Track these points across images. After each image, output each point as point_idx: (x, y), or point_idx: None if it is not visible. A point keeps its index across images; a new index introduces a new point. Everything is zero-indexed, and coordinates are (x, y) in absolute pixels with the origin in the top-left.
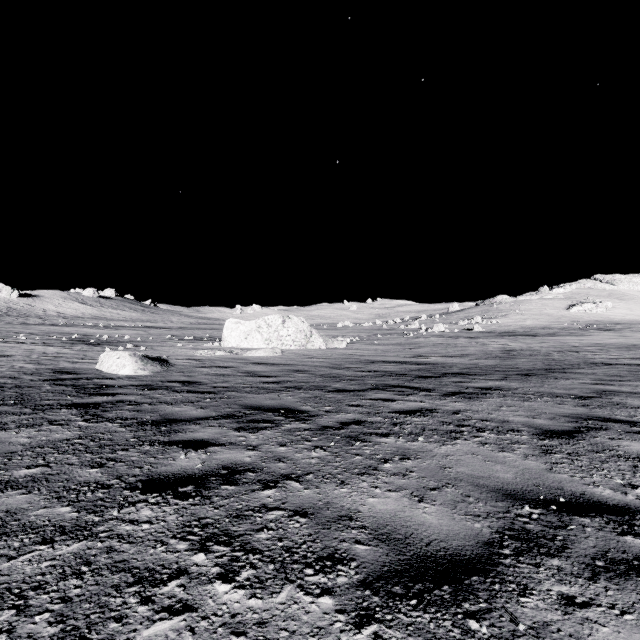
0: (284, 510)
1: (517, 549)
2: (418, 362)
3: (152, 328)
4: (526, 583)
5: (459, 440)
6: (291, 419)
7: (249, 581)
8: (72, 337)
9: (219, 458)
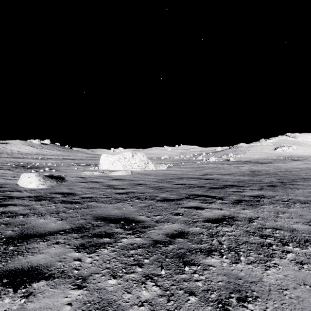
0: None
1: None
2: (207, 178)
3: (66, 159)
4: None
5: (276, 258)
6: (128, 231)
7: None
8: (19, 164)
9: (32, 310)
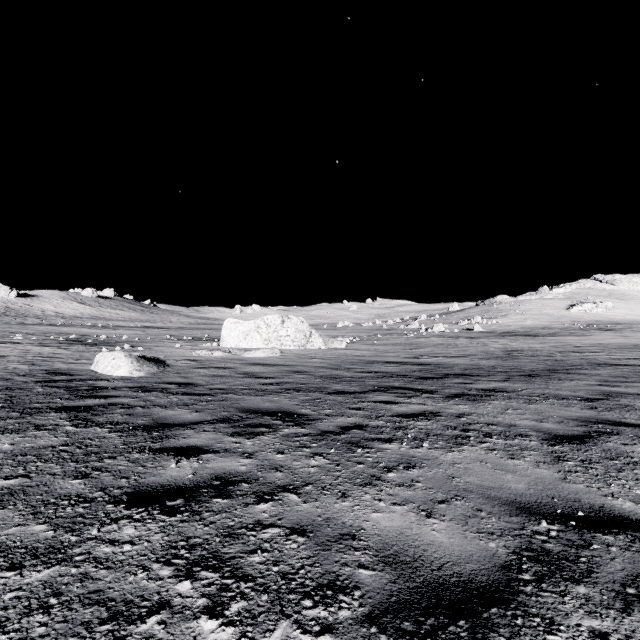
0: (280, 527)
1: (538, 574)
2: (419, 363)
3: (151, 328)
4: (552, 616)
5: (466, 446)
6: (289, 423)
7: (239, 616)
8: (69, 337)
9: (212, 467)
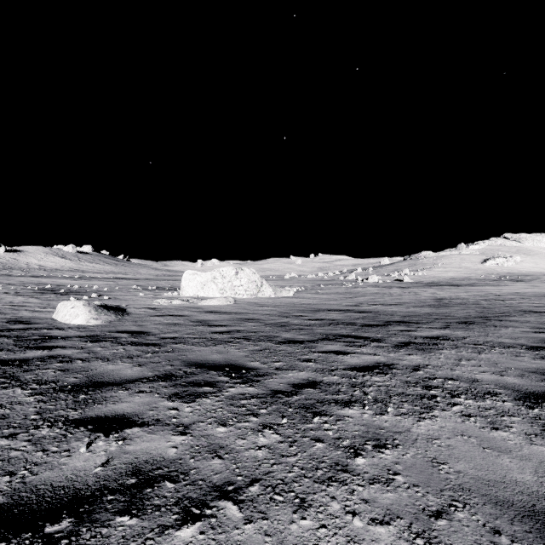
0: None
1: None
2: (360, 310)
3: (121, 279)
4: None
5: (436, 411)
6: (237, 380)
7: None
8: (45, 287)
9: (133, 451)
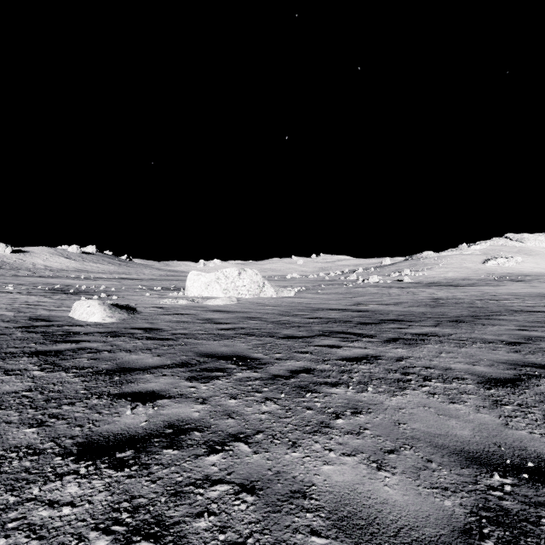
0: (229, 484)
1: (501, 540)
2: (358, 309)
3: (126, 279)
4: None
5: (408, 390)
6: (243, 367)
7: None
8: (54, 287)
9: (166, 413)
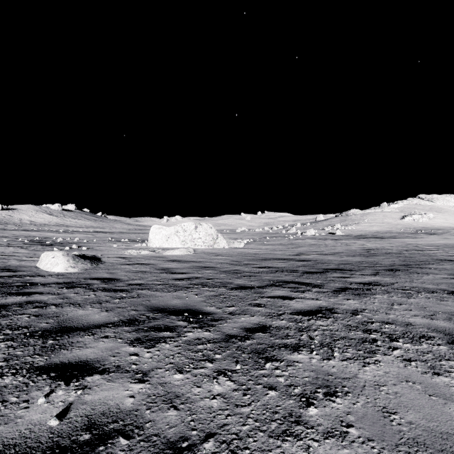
0: None
1: None
2: (301, 259)
3: (99, 232)
4: None
5: (378, 355)
6: (194, 325)
7: None
8: (34, 239)
9: (91, 401)
